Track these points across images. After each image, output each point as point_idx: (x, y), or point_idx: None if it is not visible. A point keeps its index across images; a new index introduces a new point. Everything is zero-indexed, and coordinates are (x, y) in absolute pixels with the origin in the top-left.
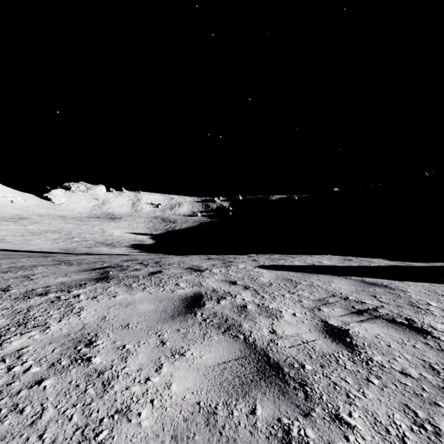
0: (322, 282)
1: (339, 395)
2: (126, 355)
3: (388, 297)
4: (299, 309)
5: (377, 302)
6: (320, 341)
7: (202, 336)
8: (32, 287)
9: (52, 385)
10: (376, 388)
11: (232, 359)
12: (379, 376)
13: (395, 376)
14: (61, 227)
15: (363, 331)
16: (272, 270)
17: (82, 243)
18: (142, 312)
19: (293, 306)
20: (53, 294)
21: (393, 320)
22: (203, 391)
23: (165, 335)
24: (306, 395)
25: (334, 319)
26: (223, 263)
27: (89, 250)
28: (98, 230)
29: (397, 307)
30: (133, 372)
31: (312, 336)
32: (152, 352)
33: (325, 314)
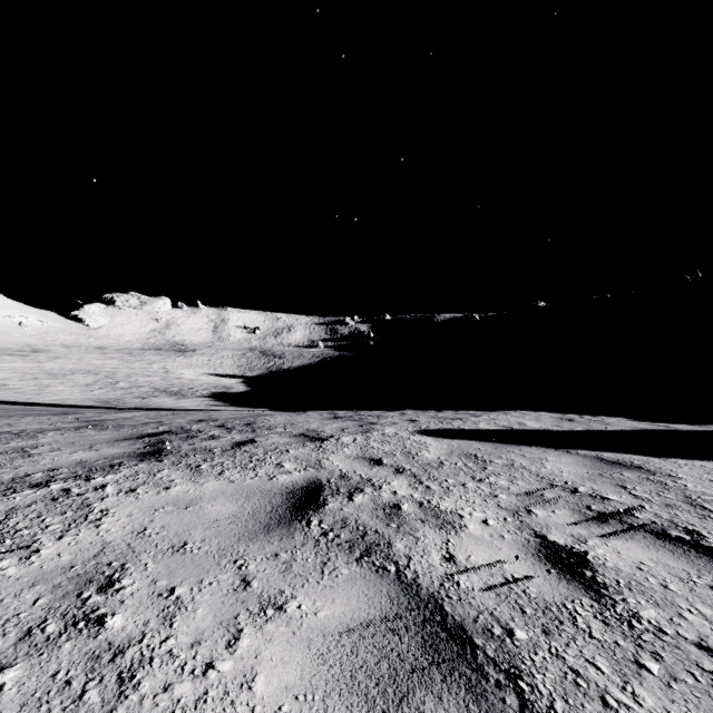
0: (528, 459)
1: (587, 700)
2: (174, 610)
3: (646, 488)
4: (493, 511)
5: (629, 498)
6: (536, 577)
7: (319, 567)
8: (27, 470)
9: (17, 682)
10: (657, 682)
11: (375, 618)
12: (657, 654)
13: (689, 654)
14: (98, 364)
15: (613, 557)
16: (442, 438)
17: (131, 391)
18: (213, 519)
19: (482, 507)
20: (58, 484)
21: (663, 532)
22: (318, 694)
23: (251, 566)
24: (523, 702)
25: (558, 531)
26: (360, 427)
27: (142, 403)
28: (158, 370)
29: (667, 508)
30: (182, 650)
31: (521, 566)
32: (224, 604)
33: (540, 521)
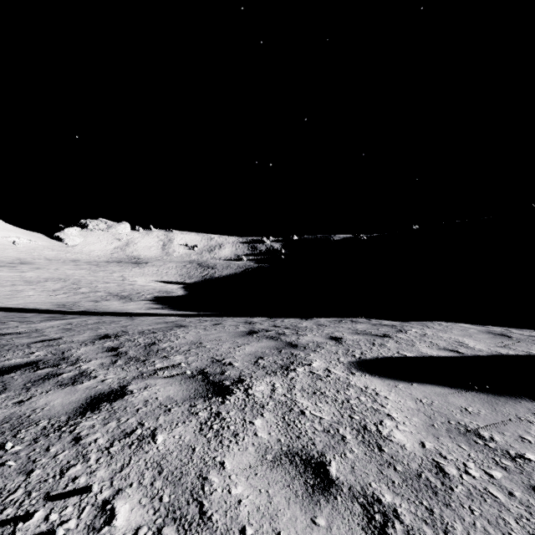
0: None
1: None
2: None
3: None
4: None
5: None
6: None
7: None
8: None
9: None
10: None
11: None
12: None
13: None
14: (70, 274)
15: None
16: (393, 379)
17: (88, 296)
18: None
19: None
20: None
21: None
22: None
23: None
24: None
25: None
26: (278, 353)
27: (93, 306)
28: (117, 278)
29: None
30: None
31: None
32: None
33: None
